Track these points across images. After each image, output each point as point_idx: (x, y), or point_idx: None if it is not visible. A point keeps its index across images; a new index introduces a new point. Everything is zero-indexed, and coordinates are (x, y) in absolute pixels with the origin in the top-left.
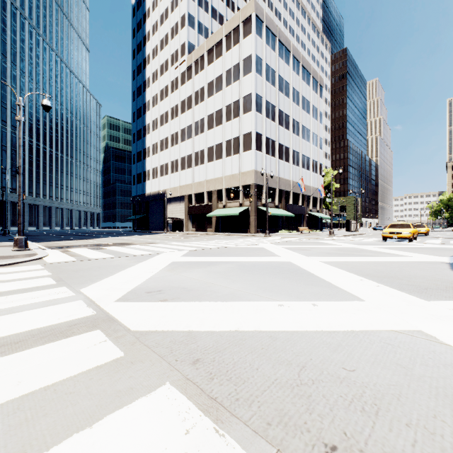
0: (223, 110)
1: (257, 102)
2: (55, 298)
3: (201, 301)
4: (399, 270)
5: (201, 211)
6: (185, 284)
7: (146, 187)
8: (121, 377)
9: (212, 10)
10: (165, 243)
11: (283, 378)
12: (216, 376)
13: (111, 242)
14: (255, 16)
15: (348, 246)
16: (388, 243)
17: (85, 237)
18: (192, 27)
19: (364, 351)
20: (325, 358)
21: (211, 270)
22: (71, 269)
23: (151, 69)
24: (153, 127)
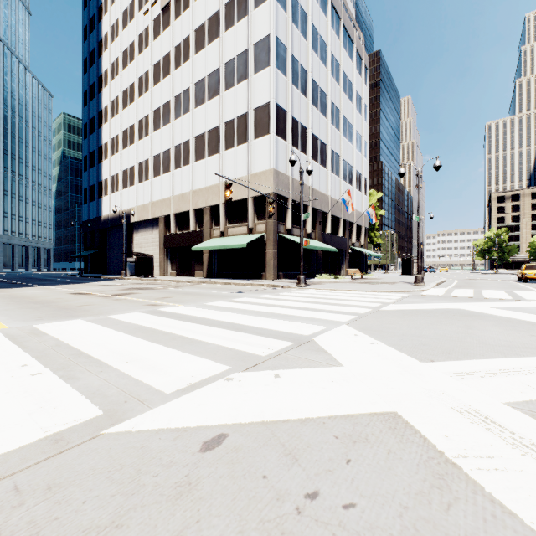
0: (220, 71)
1: (279, 53)
2: None
3: None
4: None
5: (184, 243)
6: None
7: (103, 207)
8: None
9: None
10: None
11: None
12: None
13: None
14: None
15: None
16: None
17: None
18: None
19: None
20: None
21: None
22: None
23: (110, 20)
24: (112, 110)
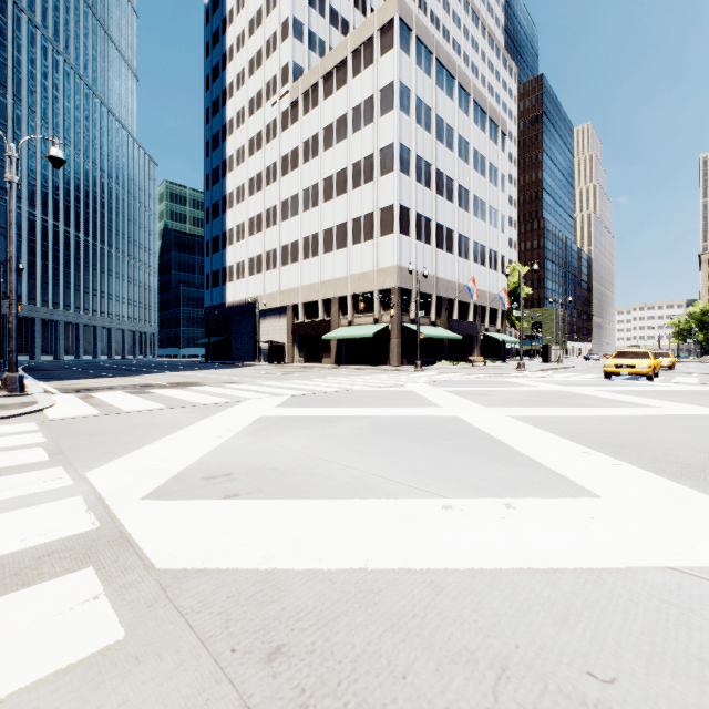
0: (348, 171)
1: (403, 157)
2: (34, 491)
3: (300, 497)
4: (645, 433)
5: (313, 331)
6: (276, 462)
7: (227, 293)
8: (102, 705)
9: (331, 13)
10: (253, 382)
11: (461, 705)
12: (315, 701)
13: (166, 381)
14: (398, 21)
15: (551, 388)
16: (614, 383)
17: (127, 372)
18: (299, 40)
19: (623, 623)
20: (546, 643)
21: (325, 432)
22: (86, 430)
23: (235, 106)
24: (237, 197)
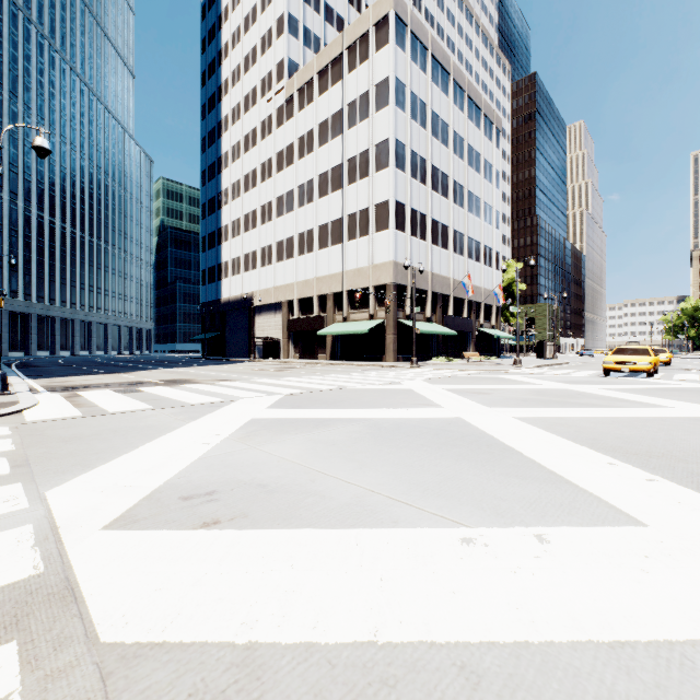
0: (343, 167)
1: (398, 153)
2: None
3: (292, 524)
4: (667, 438)
5: (308, 327)
6: (266, 475)
7: (223, 289)
8: None
9: (326, 10)
10: (247, 379)
11: None
12: None
13: (158, 378)
14: (394, 16)
15: (552, 386)
16: (615, 381)
17: (120, 369)
18: (294, 36)
19: None
20: None
21: (320, 437)
22: (61, 436)
23: (230, 103)
24: (233, 193)
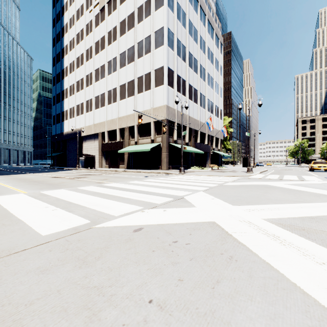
0: (135, 47)
1: (169, 37)
2: None
3: None
4: None
5: (113, 148)
6: None
7: (64, 127)
8: None
9: None
10: None
11: None
12: None
13: None
14: None
15: None
16: None
17: None
18: None
19: None
20: None
21: None
22: None
23: (69, 15)
24: (70, 69)
